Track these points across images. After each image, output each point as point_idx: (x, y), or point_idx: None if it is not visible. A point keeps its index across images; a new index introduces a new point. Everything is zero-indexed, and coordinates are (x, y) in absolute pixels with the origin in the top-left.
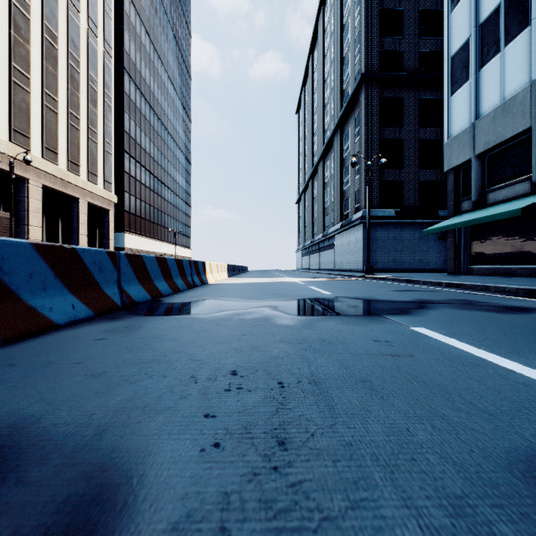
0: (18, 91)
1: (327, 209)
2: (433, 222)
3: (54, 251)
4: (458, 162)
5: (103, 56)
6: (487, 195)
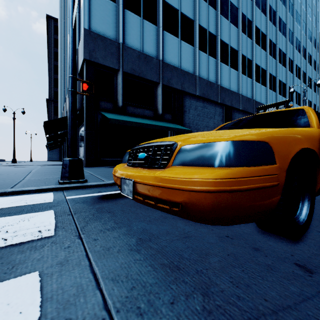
0: None
1: None
2: None
3: None
4: None
5: None
6: None
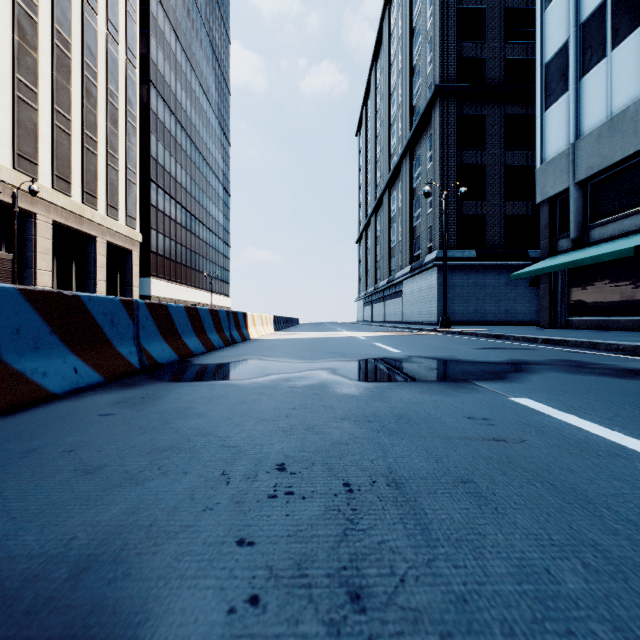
0: (23, 108)
1: (394, 250)
2: (522, 264)
3: (50, 299)
4: (554, 191)
5: (125, 66)
6: (589, 231)
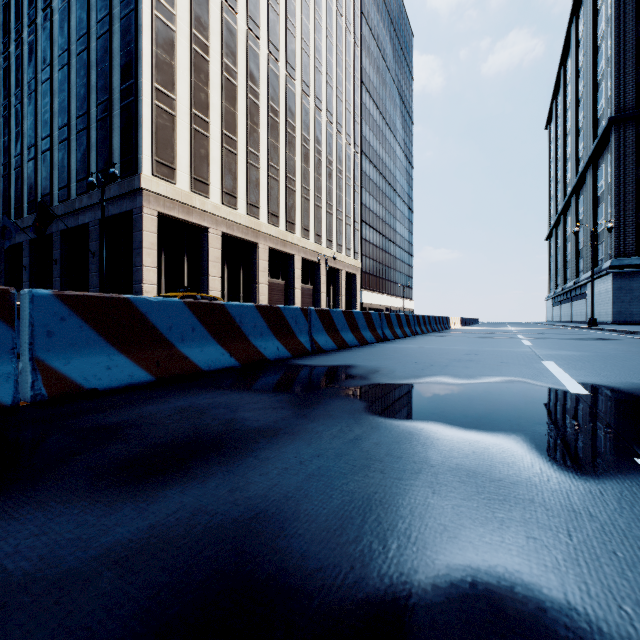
0: (317, 210)
1: (581, 252)
2: None
3: (428, 317)
4: None
5: (353, 156)
6: None
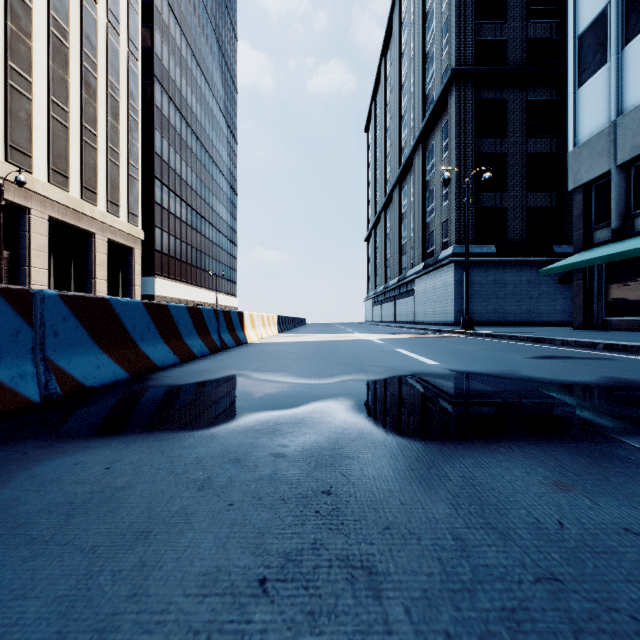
0: (16, 98)
1: (405, 247)
2: (546, 260)
3: None
4: (590, 176)
5: (127, 58)
6: (634, 220)
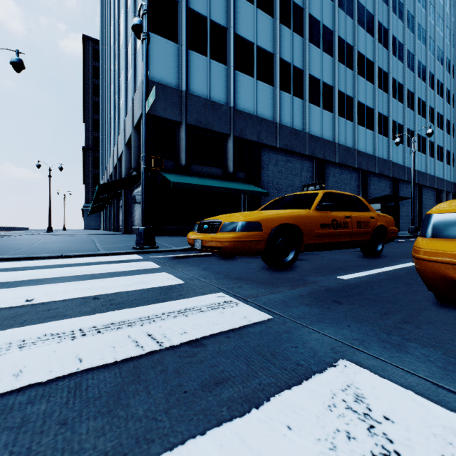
0: None
1: None
2: None
3: None
4: None
5: None
6: None
